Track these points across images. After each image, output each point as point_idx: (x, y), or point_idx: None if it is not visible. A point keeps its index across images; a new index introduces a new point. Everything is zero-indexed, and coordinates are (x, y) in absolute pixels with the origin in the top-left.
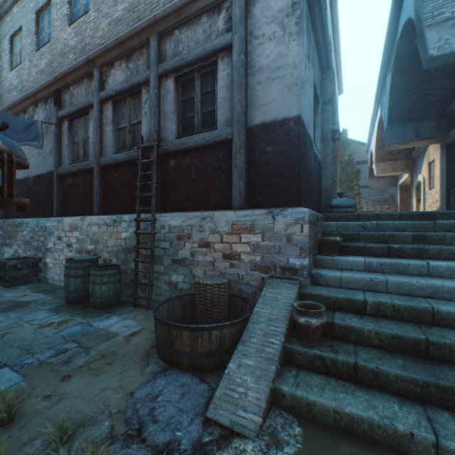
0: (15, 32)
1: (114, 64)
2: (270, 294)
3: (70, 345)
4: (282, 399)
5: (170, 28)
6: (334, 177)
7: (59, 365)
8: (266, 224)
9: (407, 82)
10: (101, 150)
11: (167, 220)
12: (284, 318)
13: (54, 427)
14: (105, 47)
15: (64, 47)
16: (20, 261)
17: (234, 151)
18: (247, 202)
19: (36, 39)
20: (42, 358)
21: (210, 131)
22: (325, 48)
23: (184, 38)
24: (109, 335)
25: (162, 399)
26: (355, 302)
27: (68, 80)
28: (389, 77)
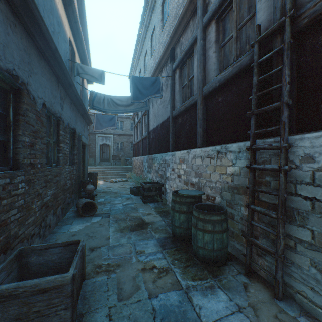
0: (152, 31)
1: None
2: None
3: None
4: None
5: None
6: None
7: None
8: None
9: None
10: (203, 79)
11: (320, 145)
12: None
13: None
14: None
15: (176, 10)
16: (151, 185)
17: None
18: None
19: (161, 24)
20: None
21: None
22: None
23: None
24: None
25: None
26: None
27: (178, 33)
28: None
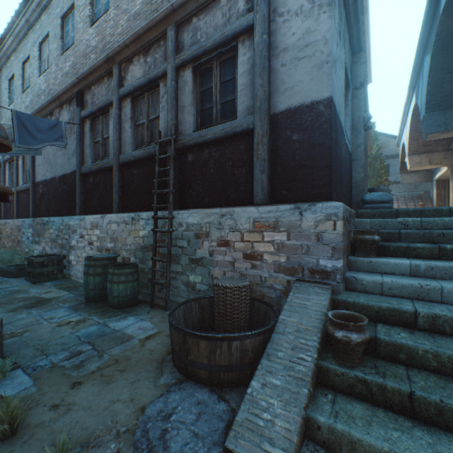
0: (43, 39)
1: (133, 60)
2: (298, 300)
3: (84, 347)
4: (317, 431)
5: (187, 16)
6: (364, 170)
7: (71, 369)
8: (292, 221)
9: (449, 63)
10: (120, 147)
11: (184, 218)
12: (316, 329)
13: (53, 450)
14: (124, 43)
15: (86, 48)
16: (46, 259)
17: (256, 141)
18: (270, 197)
19: (61, 43)
20: (55, 361)
21: (230, 122)
22: (357, 26)
23: (202, 25)
24: (124, 337)
25: (175, 418)
26: (403, 313)
27: (90, 80)
28: (427, 58)
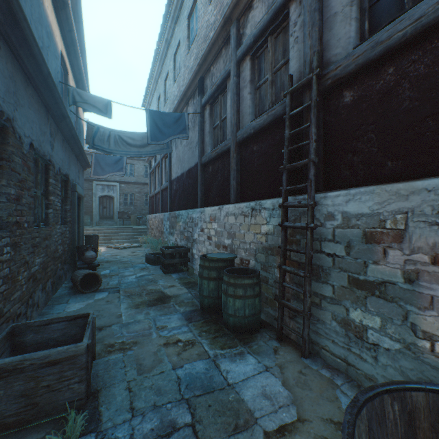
0: (176, 49)
1: (252, 4)
2: None
3: (180, 412)
4: None
5: None
6: None
7: None
8: None
9: None
10: (237, 123)
11: (338, 204)
12: None
13: None
14: None
15: (206, 30)
16: (174, 250)
17: None
18: None
19: (188, 43)
20: (136, 436)
21: None
22: None
23: None
24: (239, 413)
25: None
26: None
27: (208, 61)
28: None
